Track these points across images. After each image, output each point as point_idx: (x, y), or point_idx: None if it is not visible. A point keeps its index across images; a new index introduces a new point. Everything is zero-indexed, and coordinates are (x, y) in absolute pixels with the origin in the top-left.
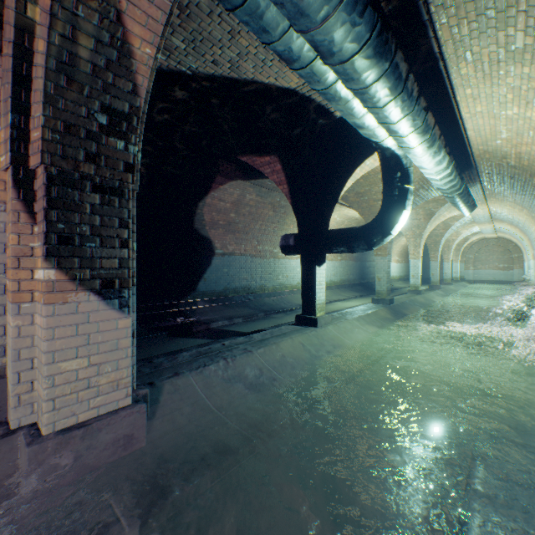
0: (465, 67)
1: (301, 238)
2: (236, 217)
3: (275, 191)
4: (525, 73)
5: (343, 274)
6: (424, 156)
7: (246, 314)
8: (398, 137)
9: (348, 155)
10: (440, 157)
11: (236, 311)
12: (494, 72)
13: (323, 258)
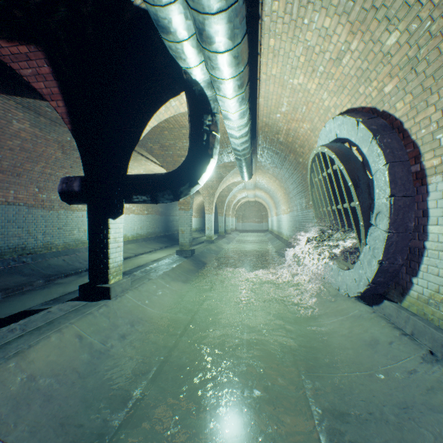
0: None
1: (88, 181)
2: None
3: (63, 126)
4: (325, 27)
5: (150, 227)
6: (233, 99)
7: (11, 285)
8: (213, 51)
9: (151, 82)
10: (245, 108)
11: None
12: (300, 18)
13: (121, 209)
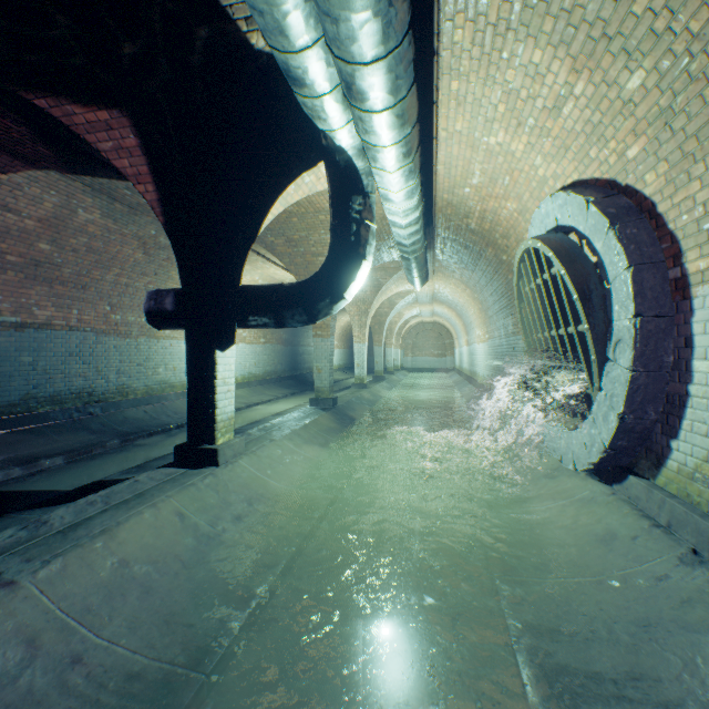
0: (462, 26)
1: (187, 296)
2: (57, 253)
3: (145, 215)
4: (534, 62)
5: (268, 364)
6: (396, 173)
7: (76, 446)
8: (367, 111)
9: (276, 152)
10: (414, 184)
11: (52, 442)
12: (496, 51)
13: (232, 336)
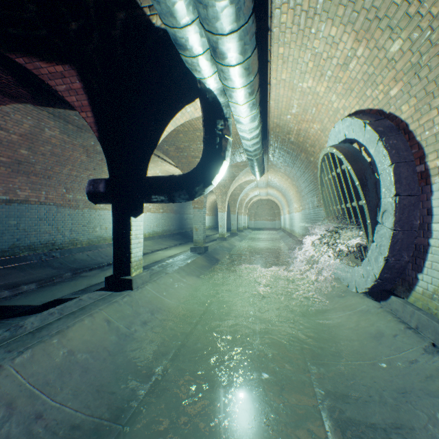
0: (286, 12)
1: (112, 183)
2: (32, 156)
3: (87, 132)
4: (332, 35)
5: (165, 225)
6: (244, 105)
7: (44, 277)
8: (226, 65)
9: (168, 92)
10: (255, 112)
11: (29, 274)
12: (308, 28)
13: (141, 208)
